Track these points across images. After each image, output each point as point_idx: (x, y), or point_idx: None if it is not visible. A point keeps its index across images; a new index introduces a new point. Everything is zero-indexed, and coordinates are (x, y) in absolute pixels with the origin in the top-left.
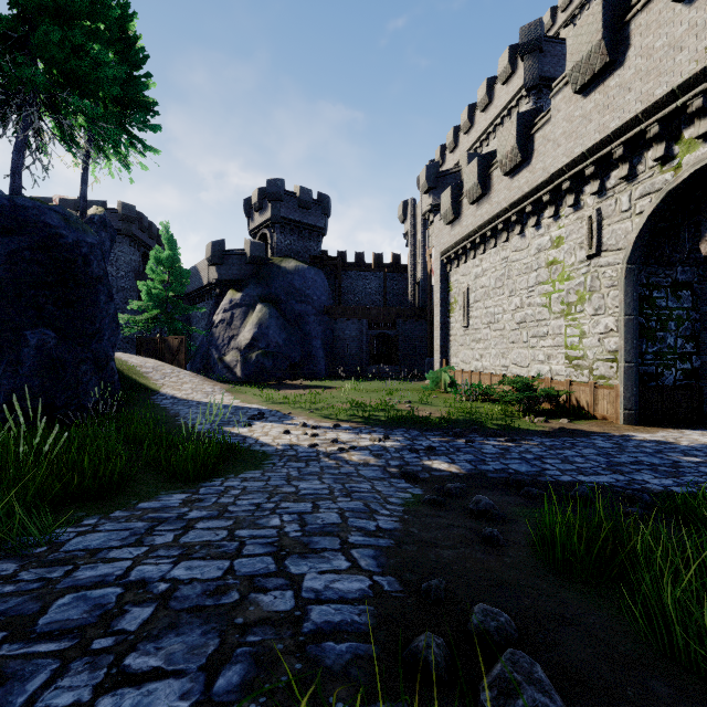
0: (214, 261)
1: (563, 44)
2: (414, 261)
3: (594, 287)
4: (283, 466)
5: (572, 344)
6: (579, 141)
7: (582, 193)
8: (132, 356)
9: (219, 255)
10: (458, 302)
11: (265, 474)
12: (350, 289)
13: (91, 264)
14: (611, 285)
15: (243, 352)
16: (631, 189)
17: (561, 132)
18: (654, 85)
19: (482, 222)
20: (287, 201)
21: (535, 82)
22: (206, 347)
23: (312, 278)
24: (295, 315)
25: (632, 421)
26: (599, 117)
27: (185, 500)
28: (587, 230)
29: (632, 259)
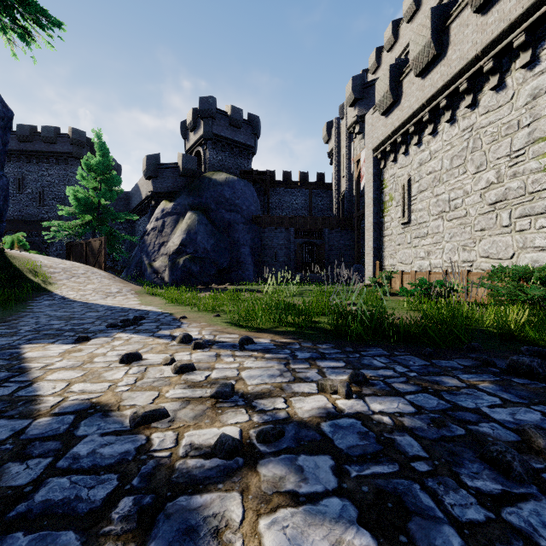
0: (149, 174)
1: None
2: (338, 176)
3: None
4: None
5: None
6: None
7: None
8: (51, 258)
9: (154, 169)
10: (395, 198)
11: None
12: (278, 205)
13: None
14: None
15: (171, 258)
16: None
17: None
18: None
19: (434, 91)
20: (219, 119)
21: None
22: (140, 255)
23: (241, 189)
24: (224, 223)
25: None
26: None
27: None
28: None
29: None
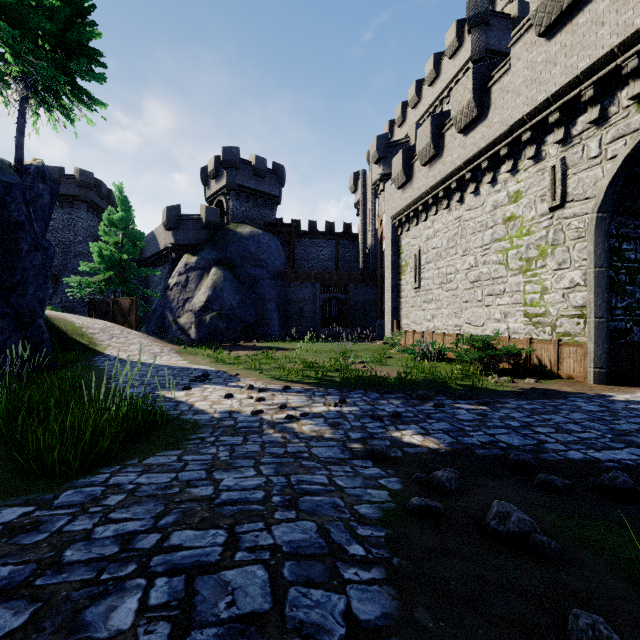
0: (170, 225)
1: (508, 19)
2: (365, 229)
3: (558, 240)
4: (213, 443)
5: (532, 300)
6: (542, 88)
7: (544, 144)
8: (81, 317)
9: (175, 220)
10: (410, 264)
11: (183, 457)
12: (304, 256)
13: (7, 206)
14: (577, 237)
15: (197, 315)
16: (601, 133)
17: (522, 80)
18: (634, 14)
19: (434, 182)
20: (243, 169)
21: (481, 54)
22: (161, 310)
23: (266, 244)
24: (250, 278)
25: (603, 380)
26: (566, 59)
27: (7, 527)
28: (550, 181)
29: (603, 206)
